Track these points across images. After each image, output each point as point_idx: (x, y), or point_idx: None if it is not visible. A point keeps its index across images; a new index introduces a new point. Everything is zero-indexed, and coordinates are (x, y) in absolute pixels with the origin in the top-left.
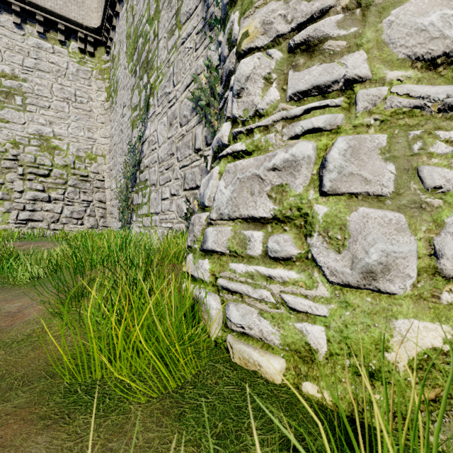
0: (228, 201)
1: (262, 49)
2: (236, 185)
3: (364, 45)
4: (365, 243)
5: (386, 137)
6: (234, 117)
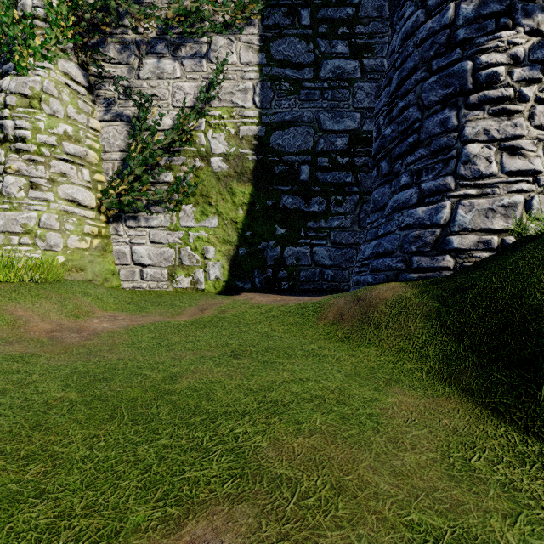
0: (2, 226)
1: (18, 175)
2: (6, 221)
3: (53, 191)
4: (51, 240)
5: (58, 216)
6: (3, 195)
